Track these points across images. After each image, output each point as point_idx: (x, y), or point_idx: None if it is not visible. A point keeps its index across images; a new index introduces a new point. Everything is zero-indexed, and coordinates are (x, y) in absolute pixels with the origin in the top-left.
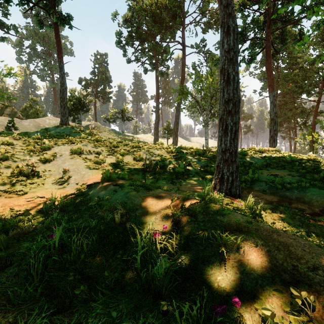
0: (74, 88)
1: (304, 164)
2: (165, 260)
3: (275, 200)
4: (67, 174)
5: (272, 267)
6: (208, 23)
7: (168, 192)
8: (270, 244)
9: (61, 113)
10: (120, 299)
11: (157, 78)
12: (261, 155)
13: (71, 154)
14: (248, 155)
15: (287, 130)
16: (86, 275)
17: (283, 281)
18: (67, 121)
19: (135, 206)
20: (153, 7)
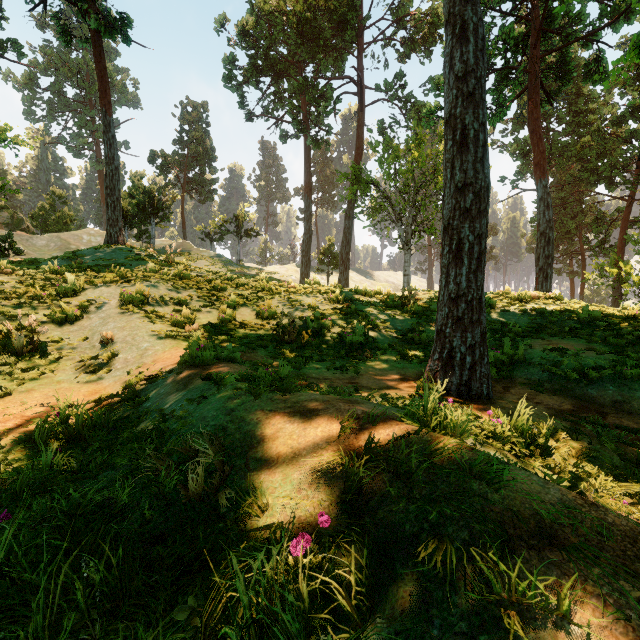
0: (139, 172)
1: (617, 326)
2: None
3: (568, 408)
4: (108, 349)
5: None
6: (410, 40)
7: (332, 397)
8: None
9: (108, 220)
10: None
11: (307, 151)
12: (524, 307)
13: (121, 305)
14: (497, 307)
15: (566, 258)
16: None
17: None
18: (120, 237)
19: (249, 438)
20: (299, 7)
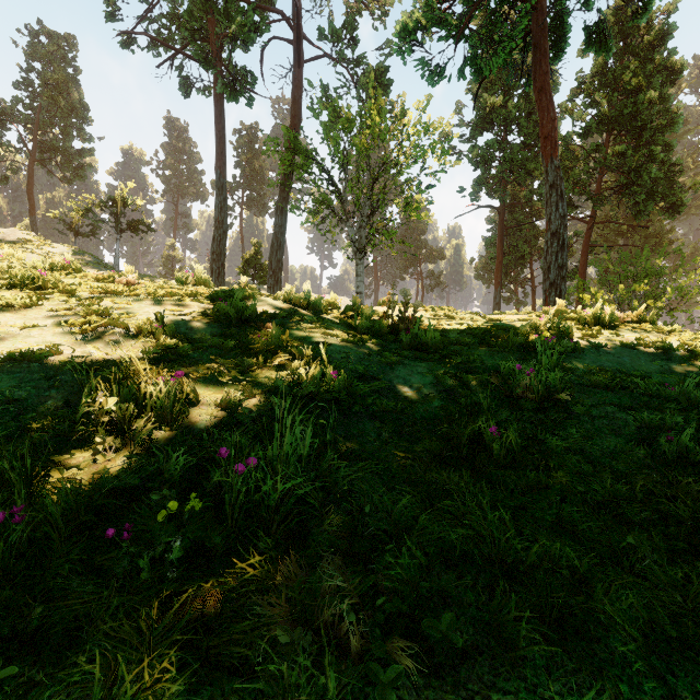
0: None
1: None
2: None
3: None
4: None
5: None
6: None
7: None
8: None
9: None
10: None
11: (218, 105)
12: (620, 338)
13: None
14: (574, 337)
15: (514, 286)
16: None
17: None
18: None
19: None
20: None
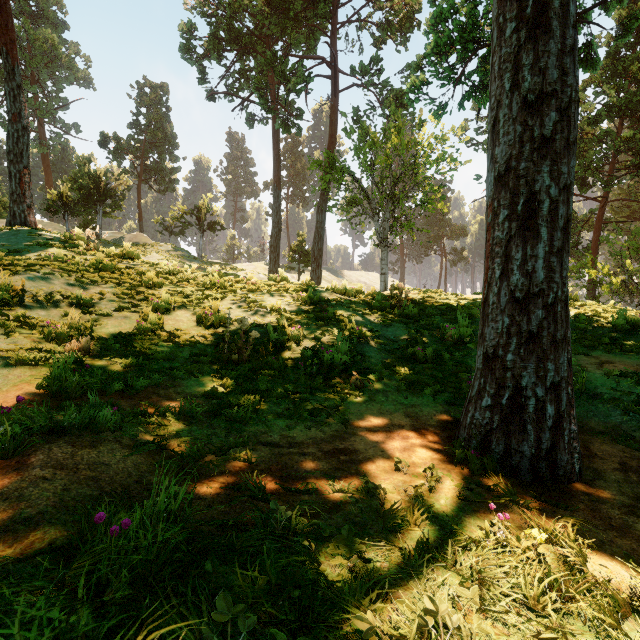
0: (87, 156)
1: None
2: None
3: None
4: None
5: None
6: (386, 22)
7: None
8: None
9: (11, 194)
10: None
11: (275, 136)
12: None
13: None
14: None
15: None
16: None
17: None
18: (29, 217)
19: None
20: None
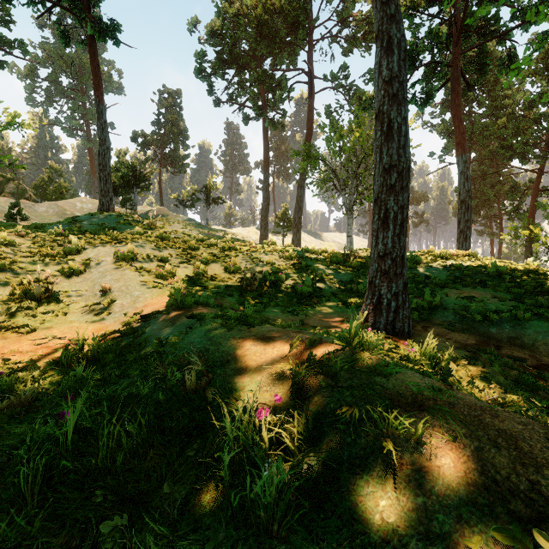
0: (124, 149)
1: (519, 278)
2: (278, 466)
3: (472, 342)
4: (107, 296)
5: (488, 484)
6: (352, 37)
7: (285, 329)
8: (480, 436)
9: (100, 191)
10: (189, 547)
11: (265, 131)
12: (444, 263)
13: (115, 262)
14: (423, 263)
15: (487, 221)
16: (126, 493)
17: (513, 515)
18: (111, 205)
19: (225, 356)
20: (259, 11)
